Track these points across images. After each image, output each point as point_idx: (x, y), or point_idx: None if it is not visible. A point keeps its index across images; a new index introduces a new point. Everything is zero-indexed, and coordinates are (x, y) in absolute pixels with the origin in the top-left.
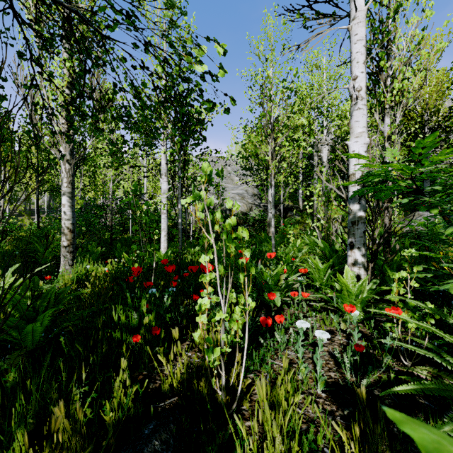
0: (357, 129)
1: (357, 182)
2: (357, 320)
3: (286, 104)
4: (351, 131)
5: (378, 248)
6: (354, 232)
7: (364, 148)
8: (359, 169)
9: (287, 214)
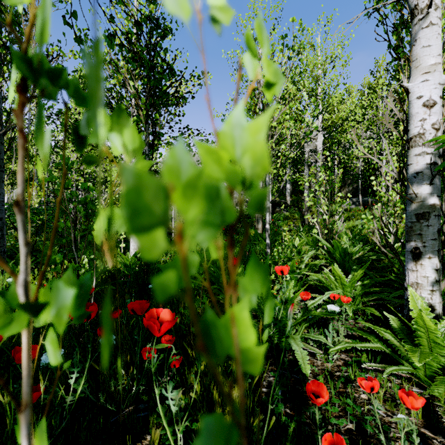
0: (426, 59)
1: None
2: None
3: (285, 68)
4: (414, 65)
5: None
6: (423, 231)
7: (439, 91)
8: (432, 126)
9: (275, 210)
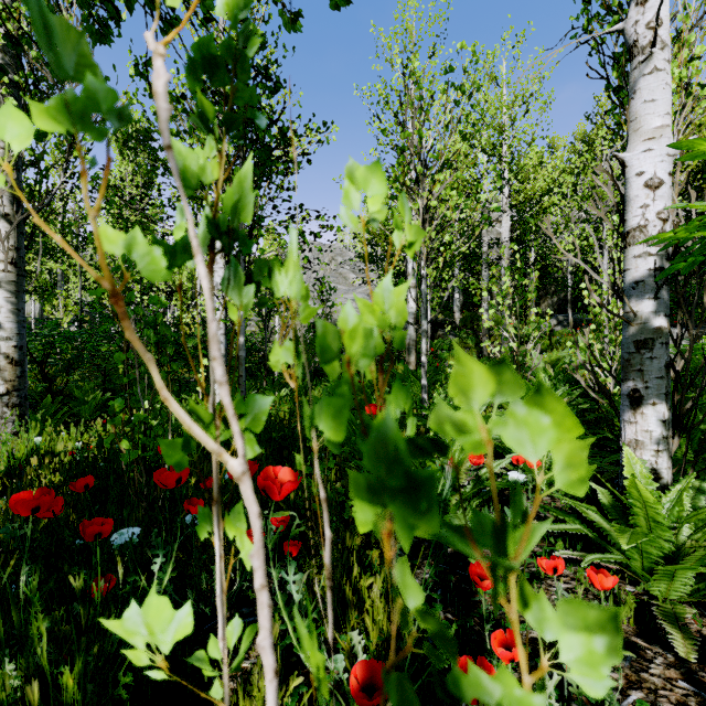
0: (650, 119)
1: (698, 229)
2: (680, 596)
3: (451, 118)
4: (633, 127)
5: (694, 404)
6: (644, 366)
7: (668, 165)
8: (657, 215)
9: (437, 333)
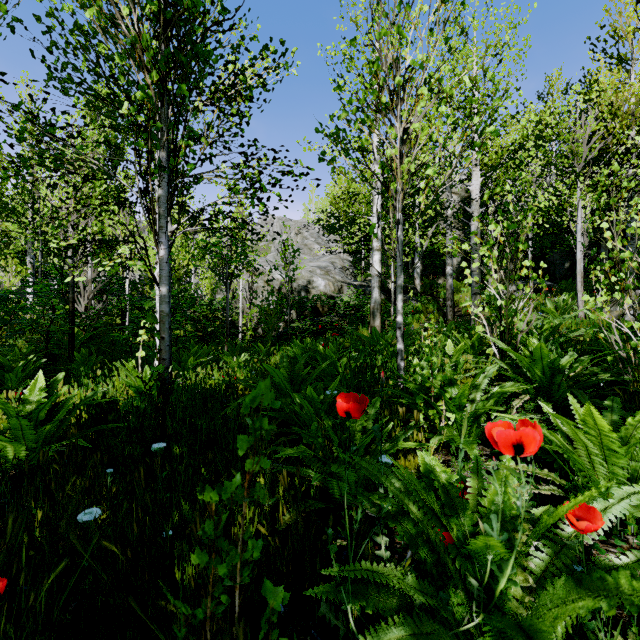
0: None
1: None
2: None
3: (437, 19)
4: None
5: None
6: None
7: None
8: None
9: None
